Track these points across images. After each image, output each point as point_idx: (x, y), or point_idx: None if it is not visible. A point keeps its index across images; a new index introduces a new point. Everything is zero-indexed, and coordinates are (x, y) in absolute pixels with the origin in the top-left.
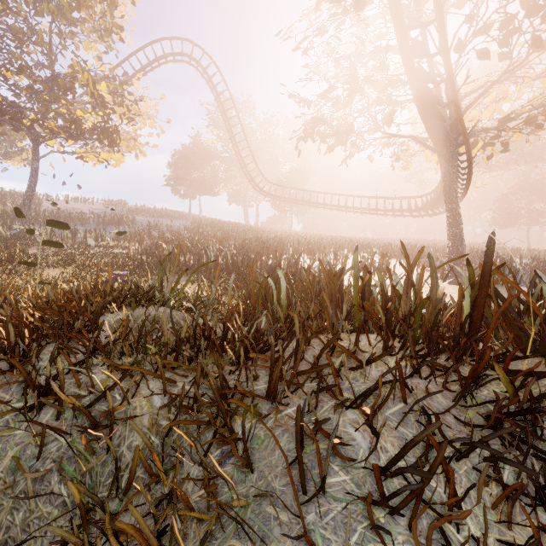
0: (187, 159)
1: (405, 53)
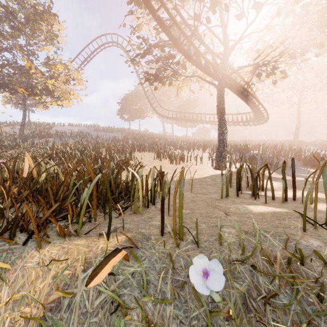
0: (126, 99)
1: (162, 27)
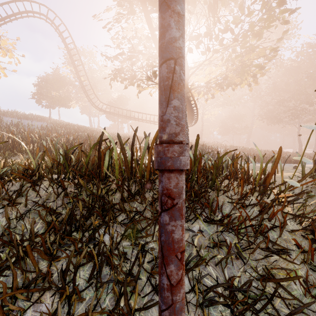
0: (47, 83)
1: (155, 42)
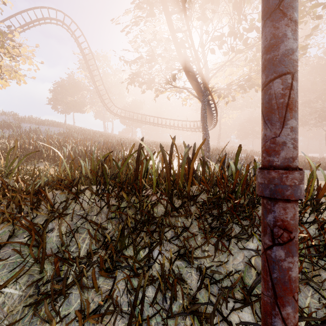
0: (63, 88)
1: (176, 44)
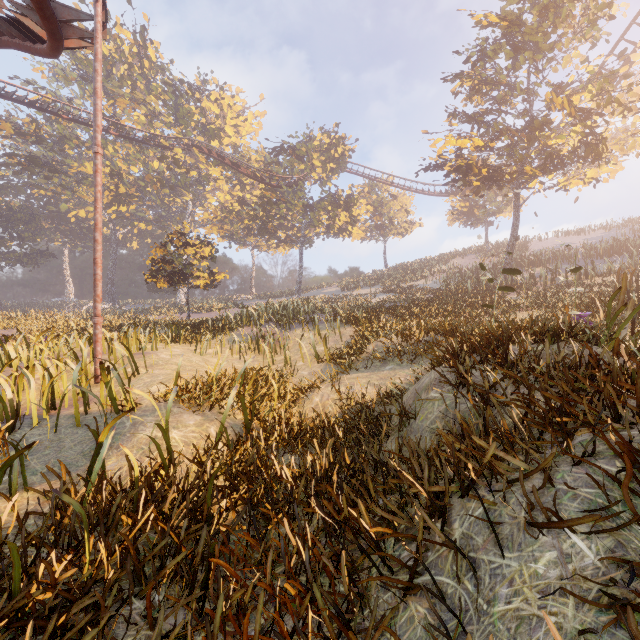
0: None
1: None
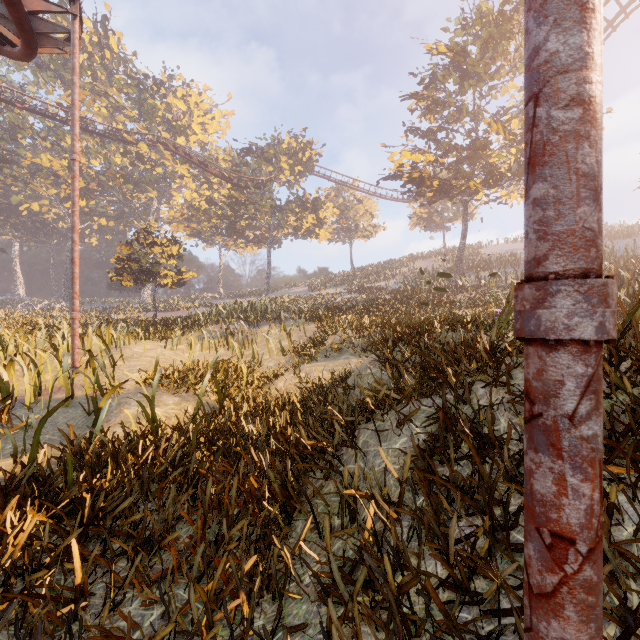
0: None
1: None
